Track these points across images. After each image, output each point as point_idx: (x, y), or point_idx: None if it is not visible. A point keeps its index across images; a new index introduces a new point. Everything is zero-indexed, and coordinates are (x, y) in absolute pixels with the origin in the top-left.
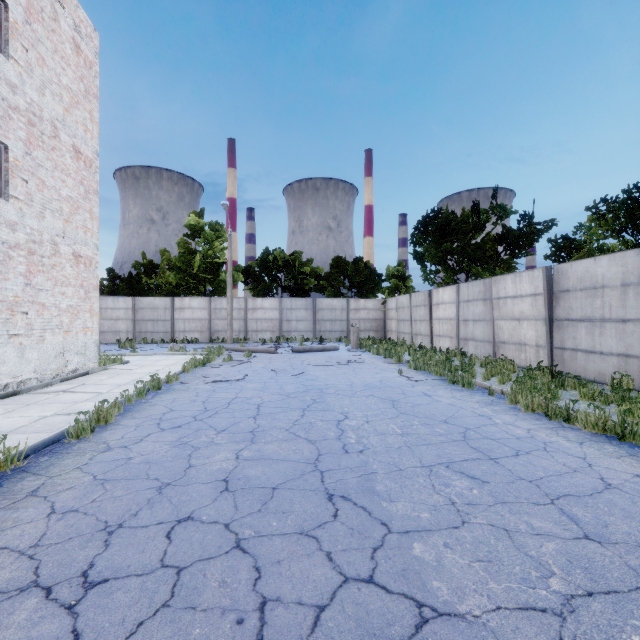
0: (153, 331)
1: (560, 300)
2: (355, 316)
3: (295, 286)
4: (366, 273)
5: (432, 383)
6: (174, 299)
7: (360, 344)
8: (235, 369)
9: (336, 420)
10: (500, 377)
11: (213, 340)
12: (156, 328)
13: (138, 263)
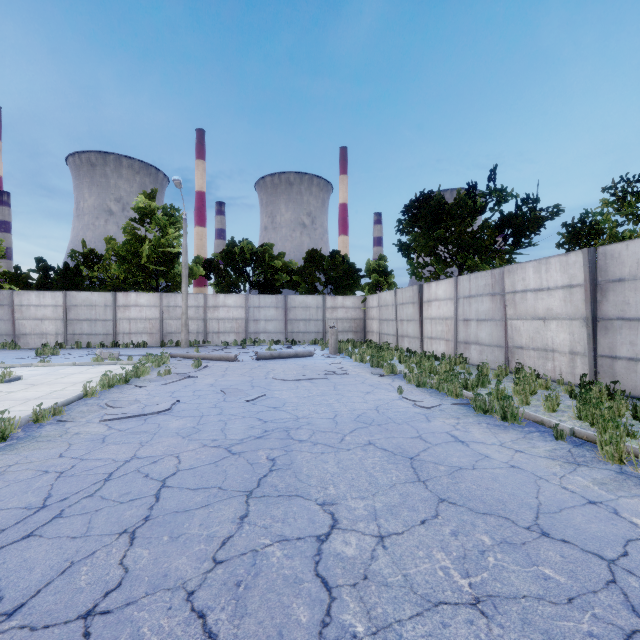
0: (90, 333)
1: (609, 293)
2: (332, 315)
3: (265, 282)
4: (344, 268)
5: (452, 412)
6: (117, 295)
7: (339, 348)
8: (169, 389)
9: (313, 537)
10: (548, 401)
11: (165, 343)
12: (94, 329)
13: (76, 252)
